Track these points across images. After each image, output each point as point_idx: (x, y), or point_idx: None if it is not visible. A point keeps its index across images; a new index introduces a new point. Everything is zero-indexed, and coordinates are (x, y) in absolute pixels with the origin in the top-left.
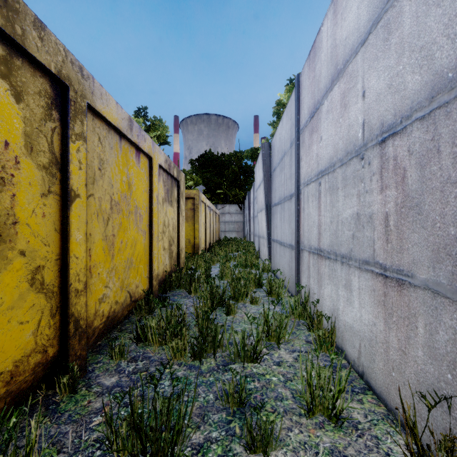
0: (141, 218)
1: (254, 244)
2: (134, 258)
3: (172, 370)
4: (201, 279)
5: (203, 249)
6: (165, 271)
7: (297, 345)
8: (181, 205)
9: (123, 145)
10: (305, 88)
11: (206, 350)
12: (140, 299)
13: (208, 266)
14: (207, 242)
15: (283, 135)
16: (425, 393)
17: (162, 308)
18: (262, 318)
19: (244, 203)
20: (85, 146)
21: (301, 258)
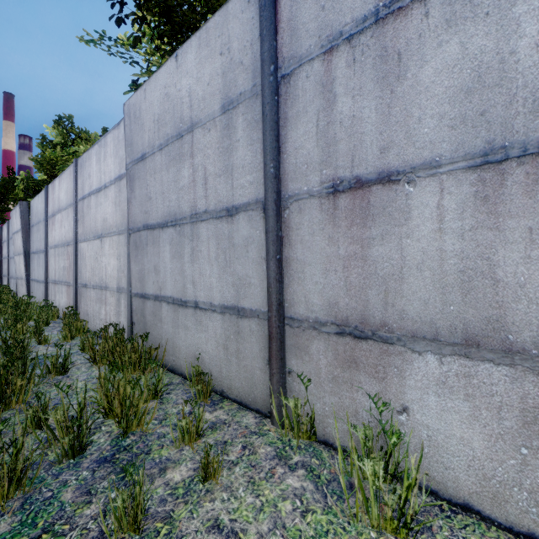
0: None
1: (9, 287)
2: None
3: None
4: None
5: None
6: None
7: None
8: None
9: None
10: (51, 197)
11: None
12: None
13: None
14: None
15: (39, 207)
16: (67, 307)
17: None
18: None
19: None
20: None
21: (49, 287)
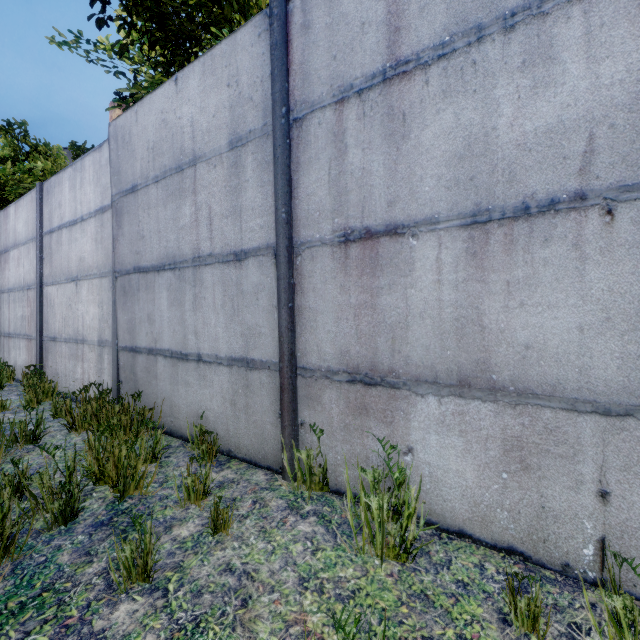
0: None
1: None
2: None
3: None
4: None
5: None
6: None
7: None
8: None
9: None
10: (2, 228)
11: None
12: None
13: None
14: None
15: None
16: (28, 366)
17: None
18: None
19: None
20: None
21: None
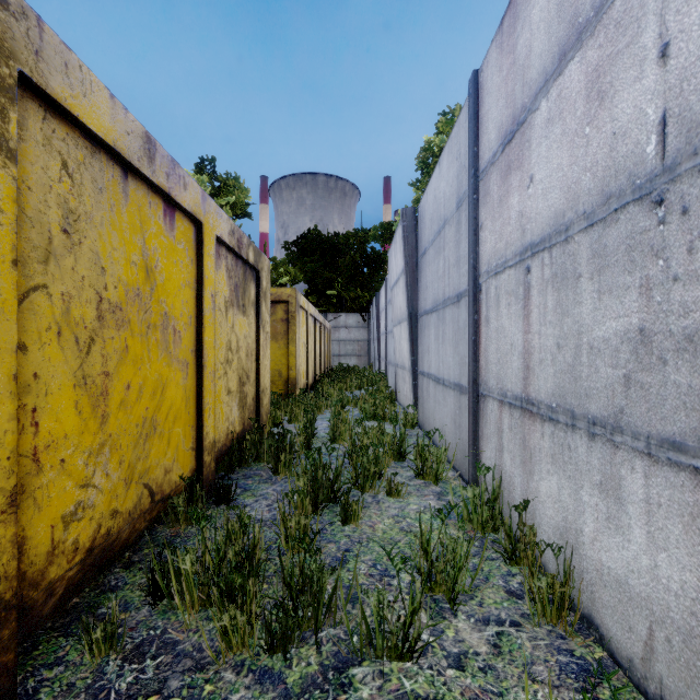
0: (176, 338)
1: (387, 377)
2: (161, 415)
3: (219, 689)
4: (296, 444)
5: (304, 386)
6: (231, 433)
7: (490, 604)
8: (262, 313)
9: (132, 189)
10: (492, 91)
11: (298, 623)
12: (176, 493)
13: (310, 419)
14: (310, 374)
15: (441, 190)
16: None
17: (221, 506)
18: (411, 529)
19: (369, 311)
20: (12, 170)
21: (482, 412)
